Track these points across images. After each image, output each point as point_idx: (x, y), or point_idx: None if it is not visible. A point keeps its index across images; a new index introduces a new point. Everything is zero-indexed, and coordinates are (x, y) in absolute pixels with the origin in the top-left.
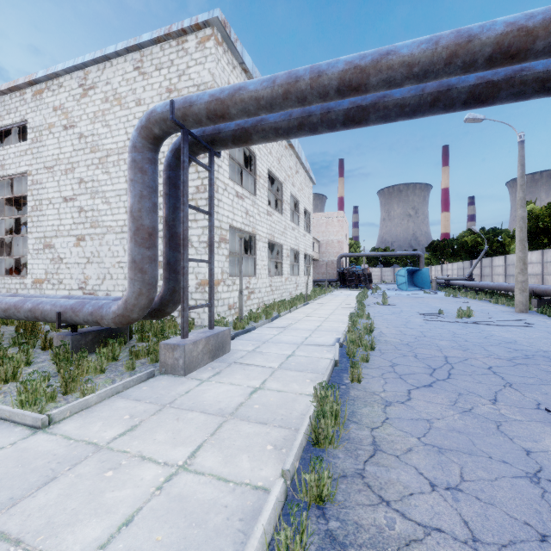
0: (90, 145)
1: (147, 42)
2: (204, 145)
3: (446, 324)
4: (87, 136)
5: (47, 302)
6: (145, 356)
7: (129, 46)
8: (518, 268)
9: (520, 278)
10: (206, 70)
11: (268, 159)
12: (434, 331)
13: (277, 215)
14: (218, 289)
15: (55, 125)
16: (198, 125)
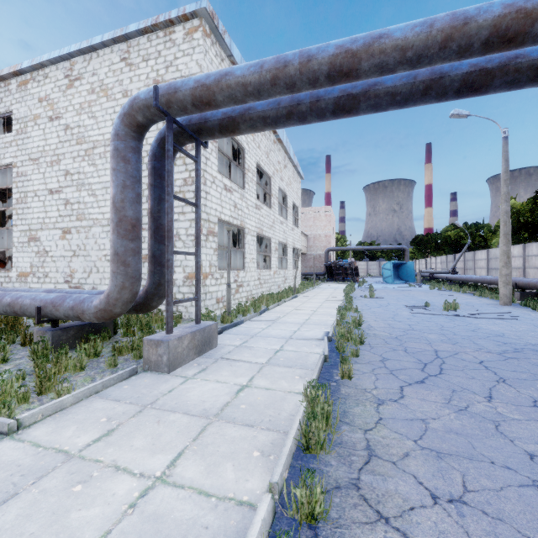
0: (76, 137)
1: (134, 33)
2: (190, 135)
3: (433, 317)
4: (73, 127)
5: (27, 296)
6: (128, 352)
7: (116, 36)
8: (502, 261)
9: (504, 271)
10: (193, 61)
11: (256, 153)
12: (422, 324)
13: (266, 209)
14: (206, 283)
15: (40, 116)
16: (183, 112)
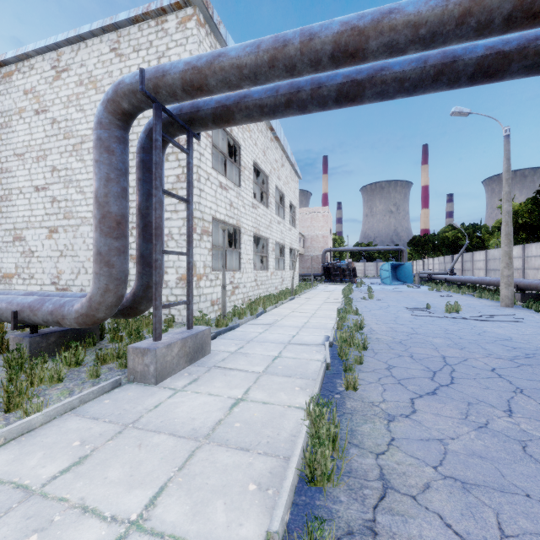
0: (64, 131)
1: (124, 21)
2: (181, 125)
3: (436, 319)
4: (60, 121)
5: (3, 300)
6: (114, 360)
7: (105, 25)
8: (504, 262)
9: (506, 272)
10: (187, 52)
11: (253, 150)
12: (425, 327)
13: (263, 208)
14: (200, 284)
15: (26, 109)
16: (172, 99)
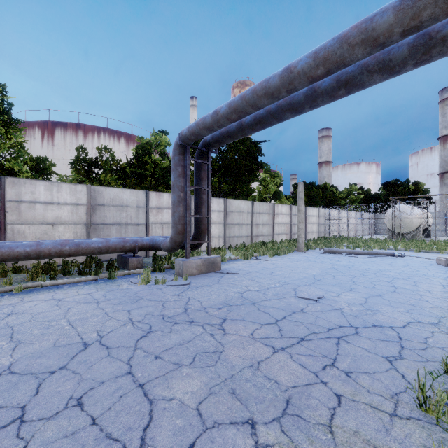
0: None
1: None
2: None
3: None
4: None
5: None
6: None
7: None
8: None
9: None
10: None
11: None
12: None
13: None
14: None
15: None
16: None
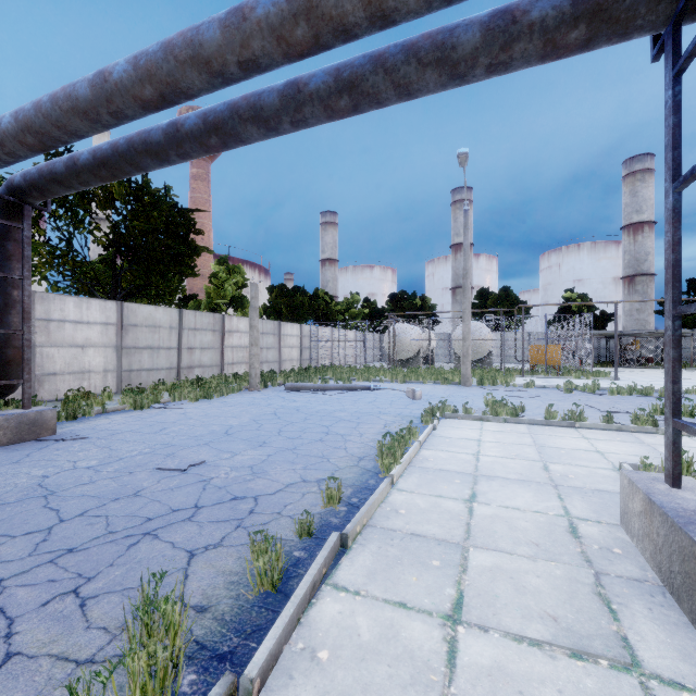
0: None
1: None
2: None
3: None
4: None
5: None
6: None
7: None
8: None
9: None
10: None
11: None
12: None
13: None
14: None
15: None
16: (631, 35)
